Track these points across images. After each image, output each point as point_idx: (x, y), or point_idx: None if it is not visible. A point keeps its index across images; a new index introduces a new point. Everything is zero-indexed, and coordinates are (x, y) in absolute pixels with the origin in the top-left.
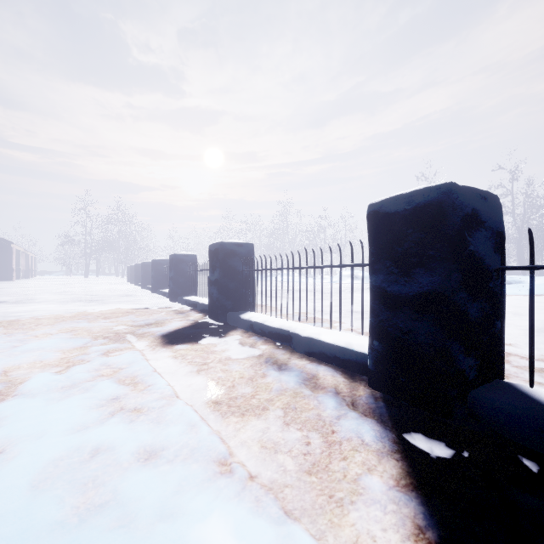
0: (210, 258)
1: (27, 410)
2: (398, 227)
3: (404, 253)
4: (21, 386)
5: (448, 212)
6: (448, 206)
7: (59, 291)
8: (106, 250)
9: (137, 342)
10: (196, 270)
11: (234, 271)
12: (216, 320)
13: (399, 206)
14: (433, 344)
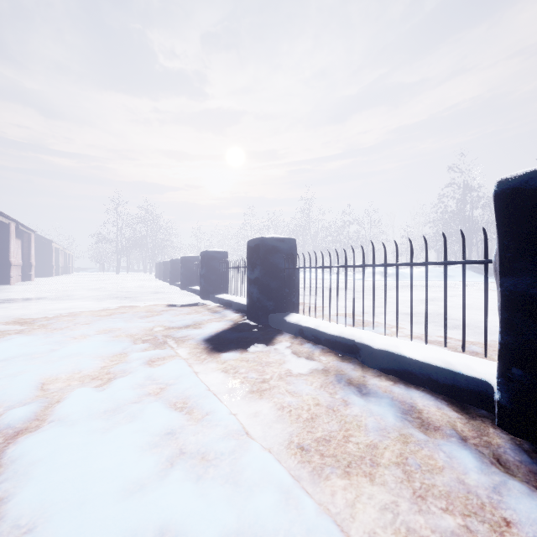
0: (249, 255)
1: (65, 452)
2: None
3: None
4: (59, 408)
5: None
6: None
7: (94, 287)
8: (135, 248)
9: (179, 349)
10: (229, 268)
11: (275, 269)
12: (256, 321)
13: None
14: None
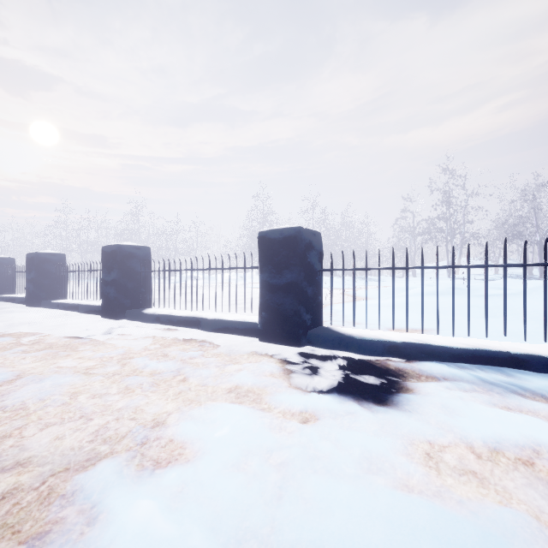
0: (27, 263)
1: None
2: (108, 257)
3: (109, 266)
4: None
5: (118, 254)
6: (118, 252)
7: None
8: None
9: None
10: (15, 272)
11: (48, 272)
12: (32, 306)
13: (108, 249)
14: (114, 296)
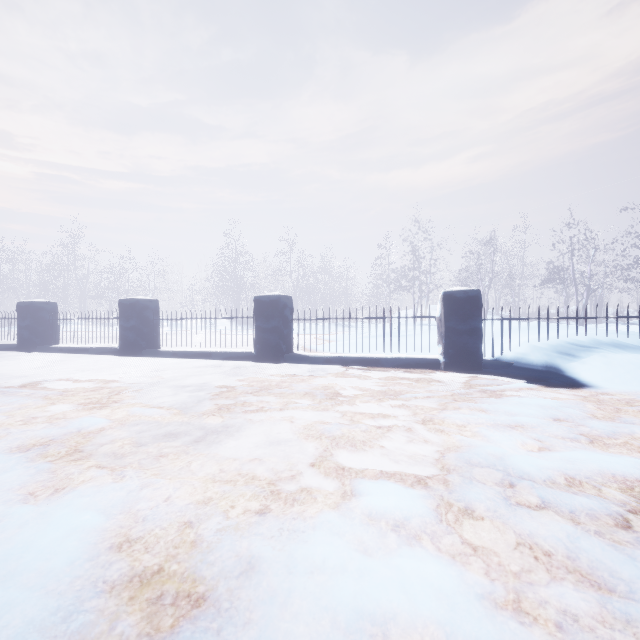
0: (19, 311)
1: None
2: (126, 308)
3: (128, 315)
4: None
5: (137, 306)
6: (137, 304)
7: None
8: None
9: None
10: None
11: (42, 320)
12: (27, 351)
13: (127, 302)
14: (133, 339)
